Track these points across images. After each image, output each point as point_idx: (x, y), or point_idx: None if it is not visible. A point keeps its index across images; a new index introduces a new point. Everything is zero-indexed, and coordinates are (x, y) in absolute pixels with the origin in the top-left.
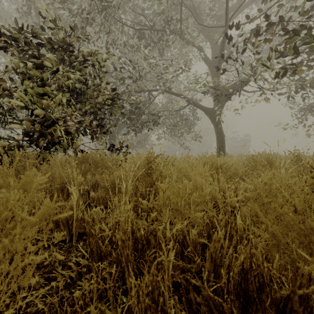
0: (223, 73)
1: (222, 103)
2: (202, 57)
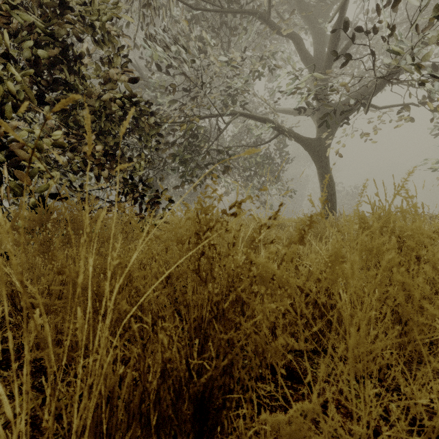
0: (347, 61)
1: (332, 128)
2: (300, 51)
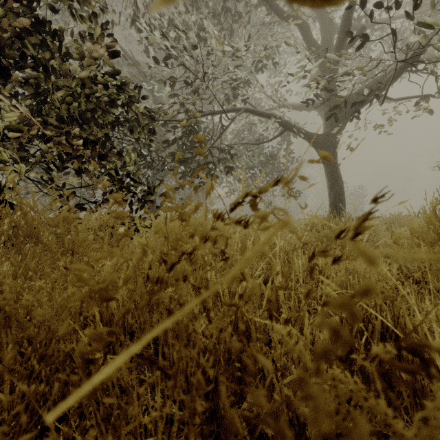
0: (364, 43)
1: (341, 123)
2: (306, 40)
